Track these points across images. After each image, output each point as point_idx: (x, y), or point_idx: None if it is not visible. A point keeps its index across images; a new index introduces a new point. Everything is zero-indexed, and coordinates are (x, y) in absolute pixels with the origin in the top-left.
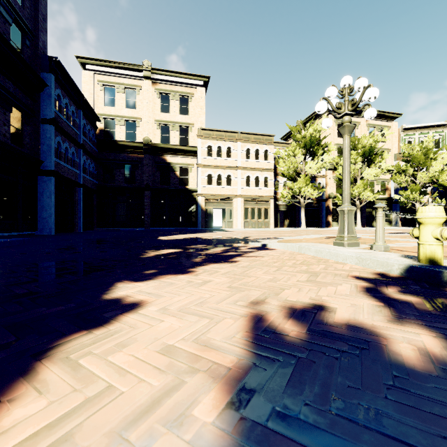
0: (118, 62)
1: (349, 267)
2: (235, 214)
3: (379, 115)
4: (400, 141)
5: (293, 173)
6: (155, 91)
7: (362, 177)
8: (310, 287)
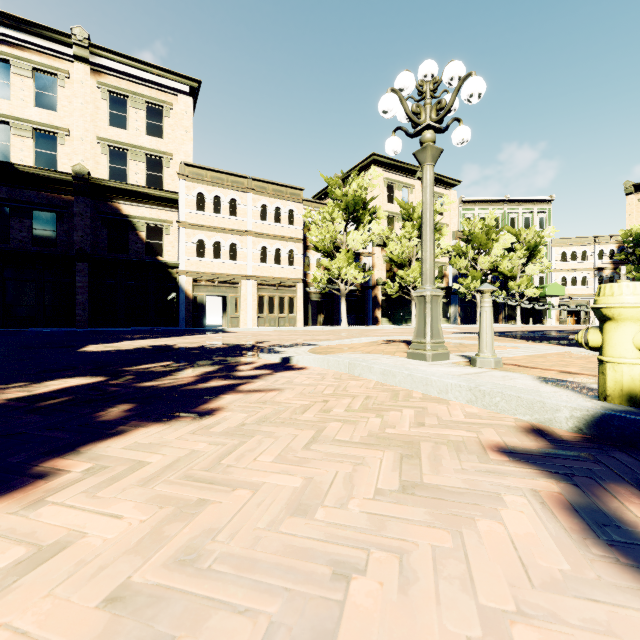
0: (17, 17)
1: (461, 411)
2: (244, 306)
3: (436, 179)
4: (459, 216)
5: (331, 246)
6: (98, 87)
7: (417, 257)
8: (428, 534)
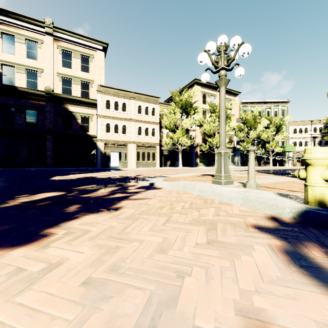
0: (18, 13)
1: (237, 209)
2: (129, 157)
3: (228, 91)
4: (240, 110)
5: (173, 126)
6: (57, 47)
7: (218, 132)
8: (219, 261)
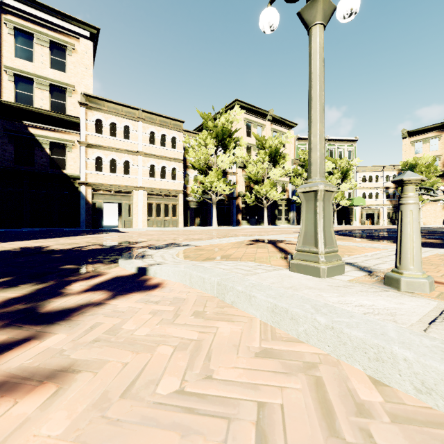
0: None
1: None
2: (136, 211)
3: (281, 122)
4: (295, 149)
5: (204, 165)
6: (5, 23)
7: (268, 176)
8: None
